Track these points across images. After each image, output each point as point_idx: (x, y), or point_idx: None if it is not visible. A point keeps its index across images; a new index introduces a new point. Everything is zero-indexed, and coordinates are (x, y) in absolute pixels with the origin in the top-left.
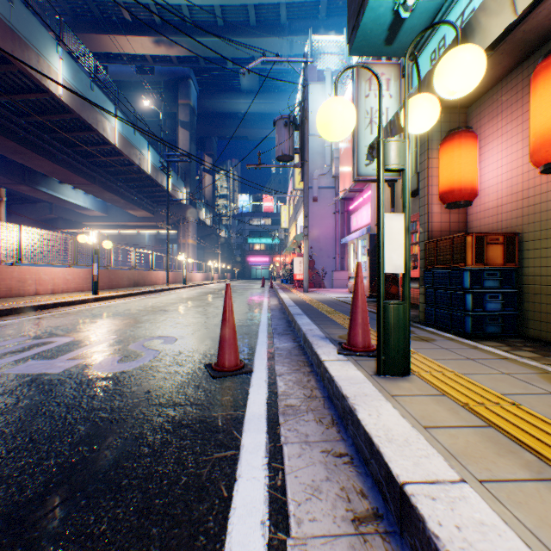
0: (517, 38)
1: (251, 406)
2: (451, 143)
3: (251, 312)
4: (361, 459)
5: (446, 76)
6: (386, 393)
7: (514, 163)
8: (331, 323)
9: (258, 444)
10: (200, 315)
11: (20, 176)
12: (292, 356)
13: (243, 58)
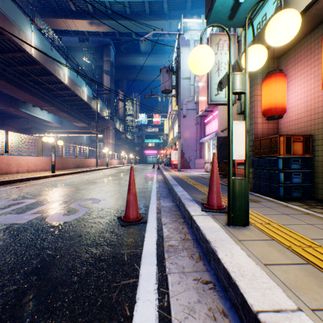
0: (312, 13)
1: (146, 246)
2: (270, 79)
3: (146, 183)
4: (221, 286)
5: (274, 30)
6: (235, 238)
7: (309, 91)
8: (196, 190)
9: (151, 274)
10: (115, 185)
11: (9, 102)
12: (172, 212)
13: (141, 33)
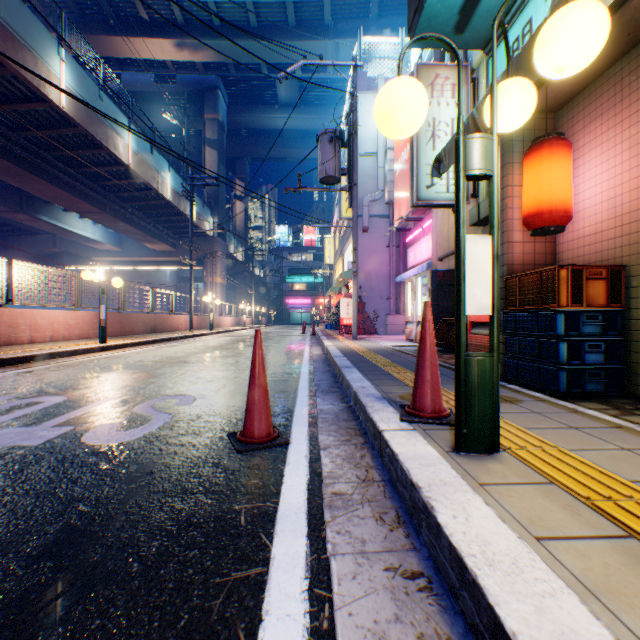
0: (627, 17)
1: (287, 495)
2: (539, 153)
3: (289, 364)
4: (443, 583)
5: (553, 44)
6: (473, 480)
7: (618, 178)
8: (388, 378)
9: (295, 556)
10: (227, 368)
11: (16, 202)
12: (340, 422)
13: (280, 65)
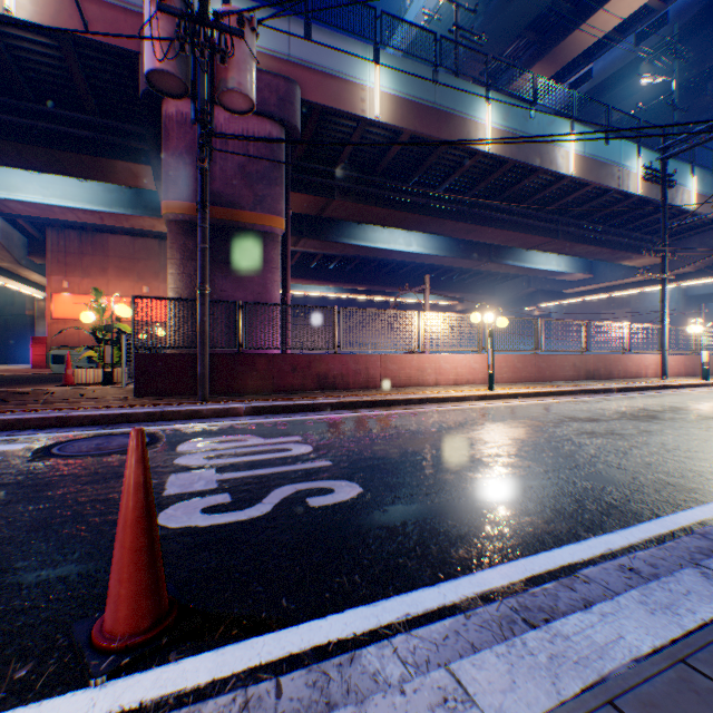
0: None
1: None
2: None
3: (681, 487)
4: None
5: None
6: None
7: None
8: None
9: None
10: (534, 457)
11: (484, 255)
12: None
13: None
